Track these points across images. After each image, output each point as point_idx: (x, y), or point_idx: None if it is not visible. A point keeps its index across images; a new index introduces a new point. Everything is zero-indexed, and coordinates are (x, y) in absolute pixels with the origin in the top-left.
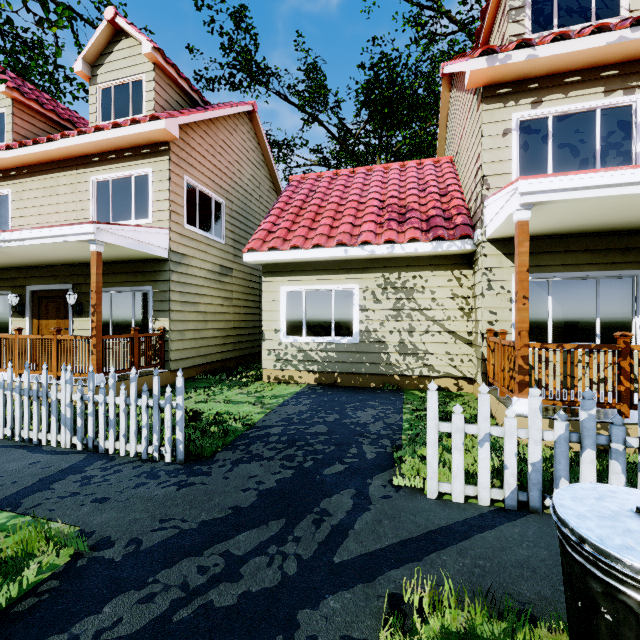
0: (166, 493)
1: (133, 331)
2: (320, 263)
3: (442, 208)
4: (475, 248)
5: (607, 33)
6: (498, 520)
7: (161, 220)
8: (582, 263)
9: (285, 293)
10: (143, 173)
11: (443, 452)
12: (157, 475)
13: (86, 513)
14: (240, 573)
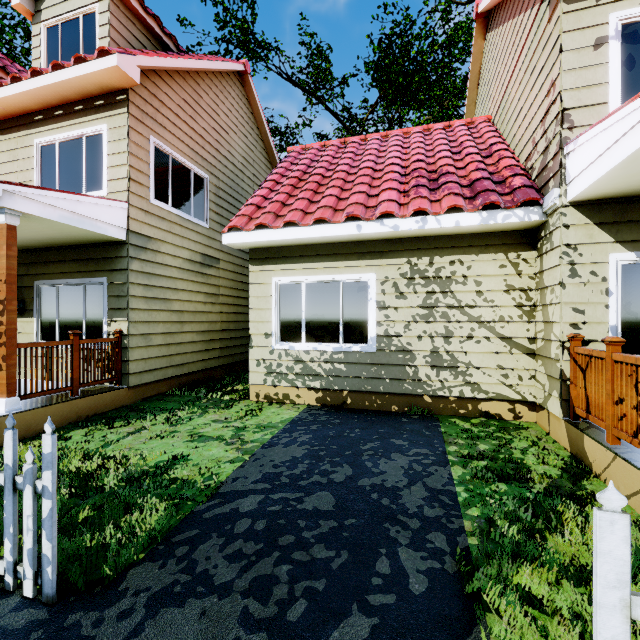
0: None
1: (72, 336)
2: (324, 246)
3: (488, 170)
4: (545, 219)
5: None
6: None
7: (118, 191)
8: None
9: (278, 286)
10: (96, 132)
11: (561, 581)
12: None
13: None
14: None
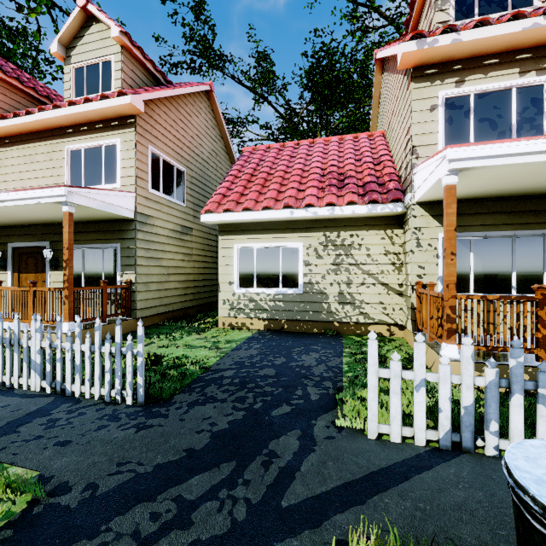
0: (125, 436)
1: (102, 283)
2: (269, 223)
3: (376, 175)
4: (405, 210)
5: (523, 20)
6: (434, 460)
7: (128, 185)
8: (500, 223)
9: (238, 250)
10: (112, 143)
11: (380, 393)
12: (118, 417)
13: (47, 457)
14: (191, 519)
